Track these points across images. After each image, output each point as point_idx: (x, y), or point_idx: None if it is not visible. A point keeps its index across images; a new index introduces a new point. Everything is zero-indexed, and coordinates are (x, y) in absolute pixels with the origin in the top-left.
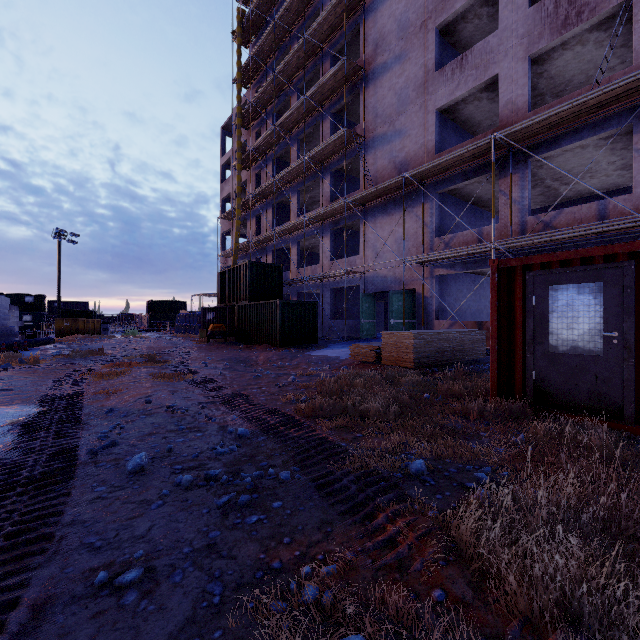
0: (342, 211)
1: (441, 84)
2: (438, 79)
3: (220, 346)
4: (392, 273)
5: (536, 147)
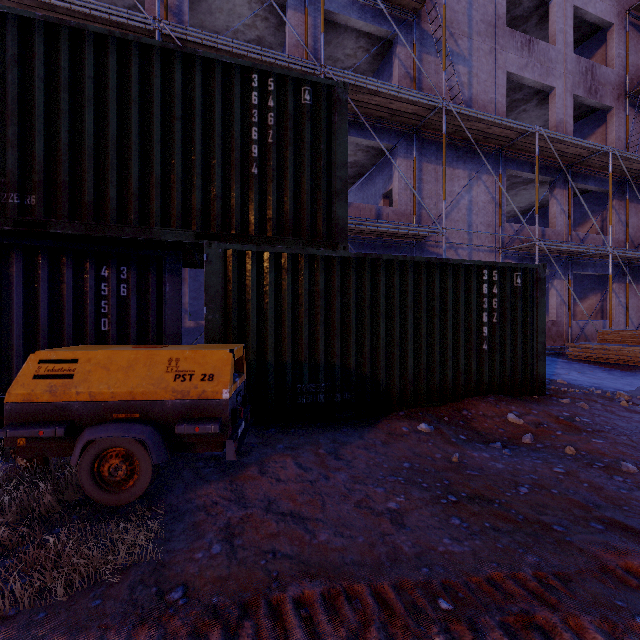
0: (381, 113)
1: (512, 47)
2: (509, 38)
3: (343, 473)
4: (454, 252)
5: (577, 175)
